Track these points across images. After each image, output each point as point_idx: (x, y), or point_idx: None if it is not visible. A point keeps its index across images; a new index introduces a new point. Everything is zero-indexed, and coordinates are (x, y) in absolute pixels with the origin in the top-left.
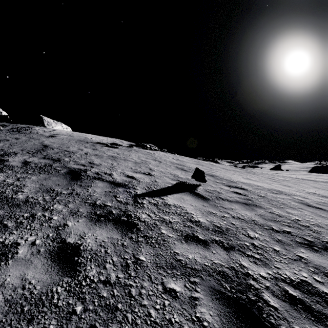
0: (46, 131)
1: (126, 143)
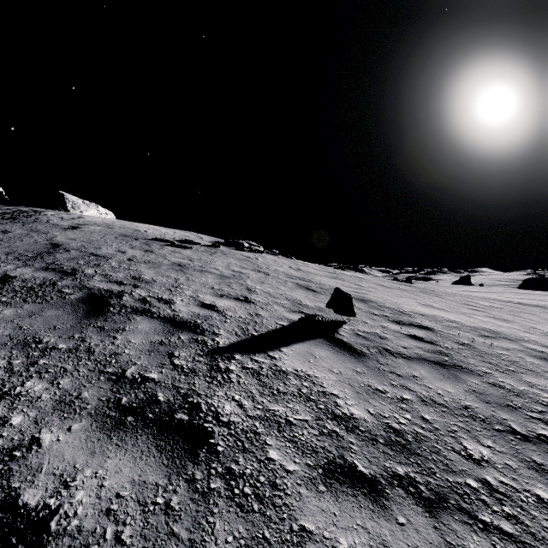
0: (65, 218)
1: (208, 240)
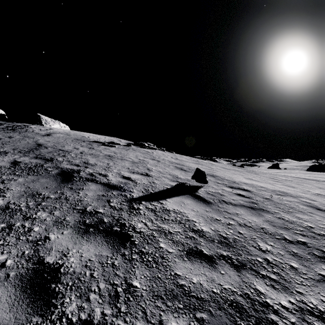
0: (42, 129)
1: (124, 142)
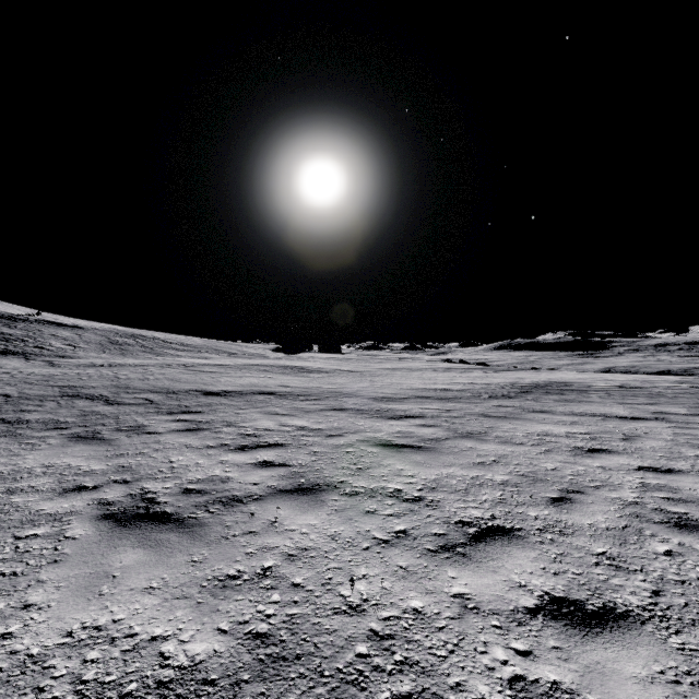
0: None
1: None
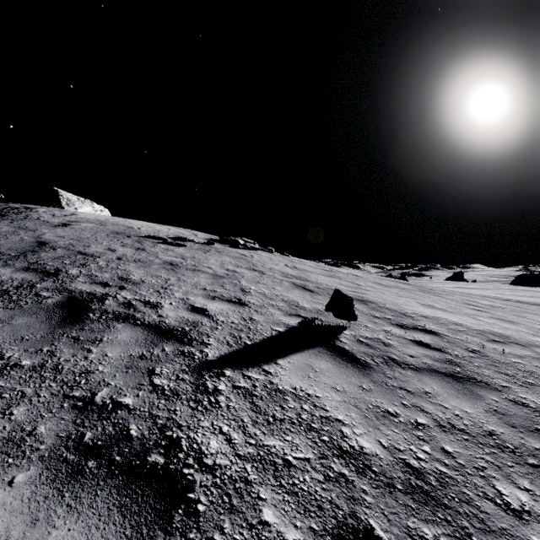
0: (57, 215)
1: (203, 237)
